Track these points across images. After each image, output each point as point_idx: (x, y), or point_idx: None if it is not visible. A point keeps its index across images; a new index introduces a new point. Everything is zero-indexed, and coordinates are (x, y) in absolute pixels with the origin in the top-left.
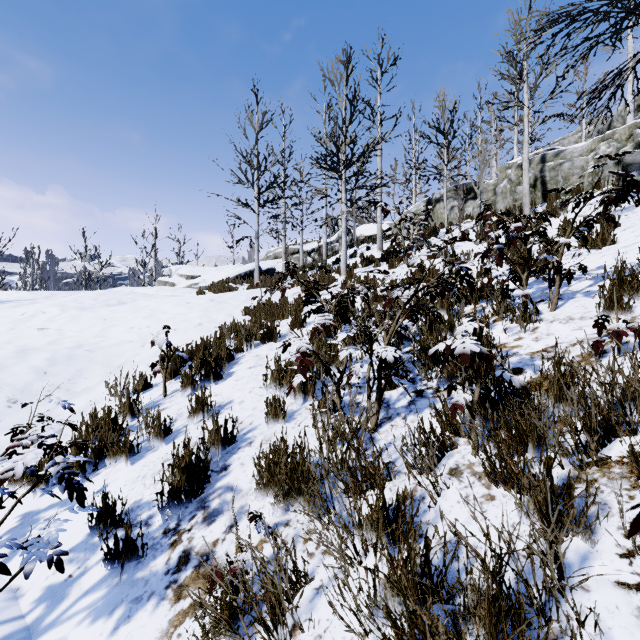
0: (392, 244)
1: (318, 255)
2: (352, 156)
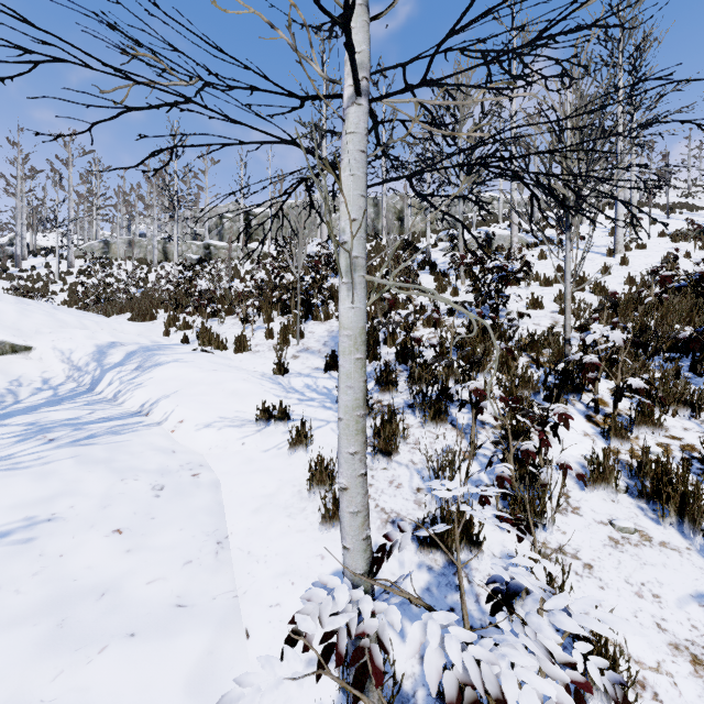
0: (82, 265)
1: (3, 258)
2: (64, 221)
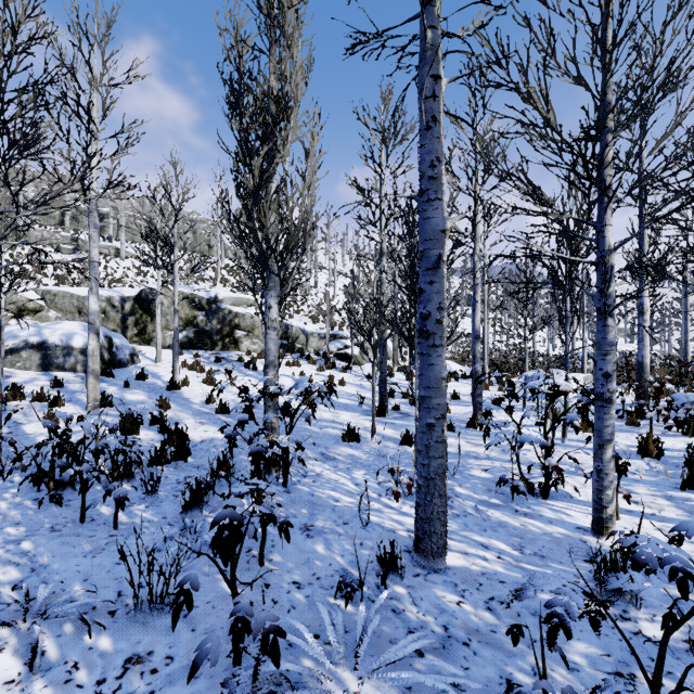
0: None
1: None
2: None
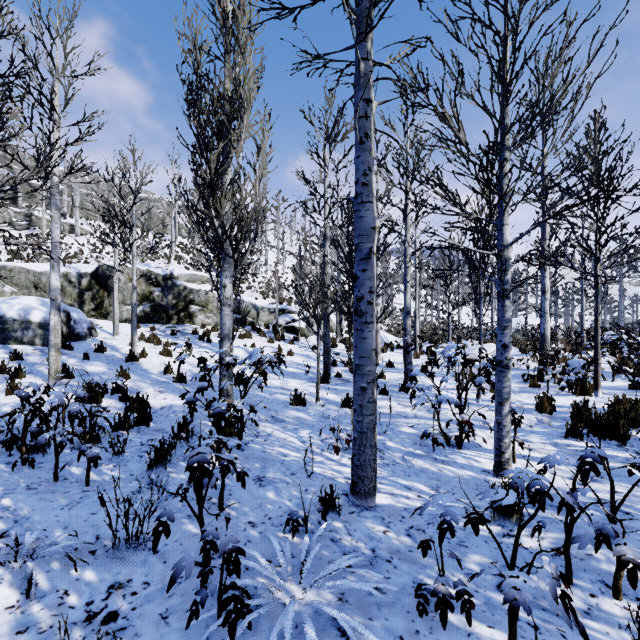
0: None
1: None
2: None
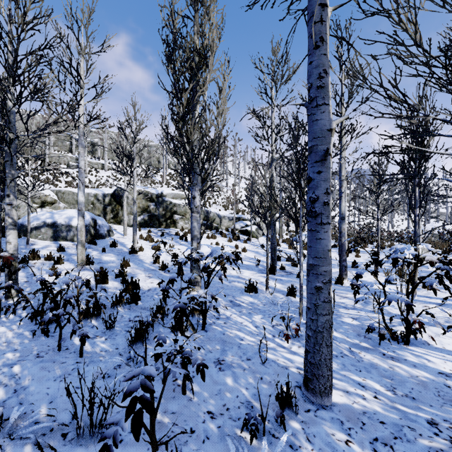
0: None
1: None
2: None
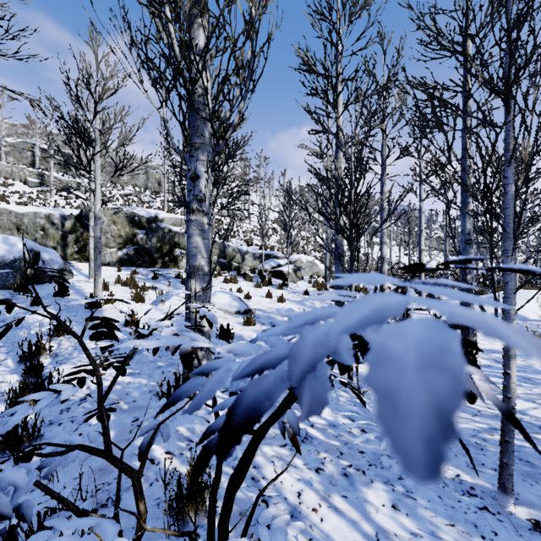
0: None
1: None
2: None
